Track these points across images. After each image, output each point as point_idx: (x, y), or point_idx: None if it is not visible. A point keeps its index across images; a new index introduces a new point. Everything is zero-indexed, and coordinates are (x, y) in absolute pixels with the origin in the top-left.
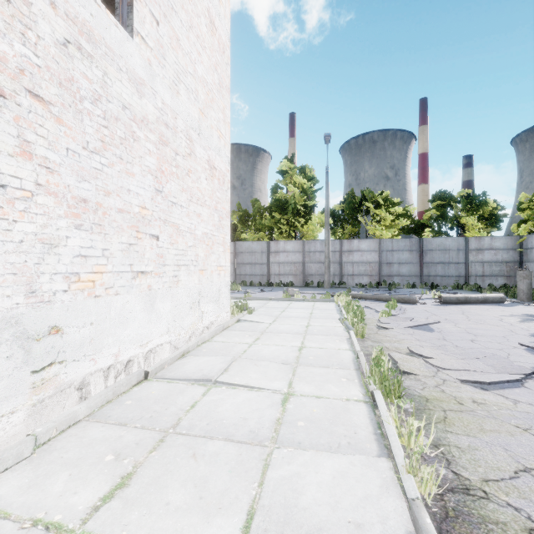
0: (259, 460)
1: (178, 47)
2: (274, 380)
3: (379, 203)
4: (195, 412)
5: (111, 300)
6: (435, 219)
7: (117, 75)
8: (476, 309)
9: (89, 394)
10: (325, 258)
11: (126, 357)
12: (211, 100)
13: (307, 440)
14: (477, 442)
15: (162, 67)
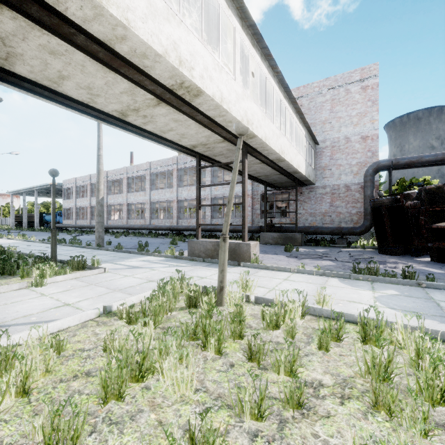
0: None
1: None
2: None
3: (422, 185)
4: None
5: None
6: None
7: None
8: None
9: None
10: None
11: None
12: None
13: None
14: None
15: None
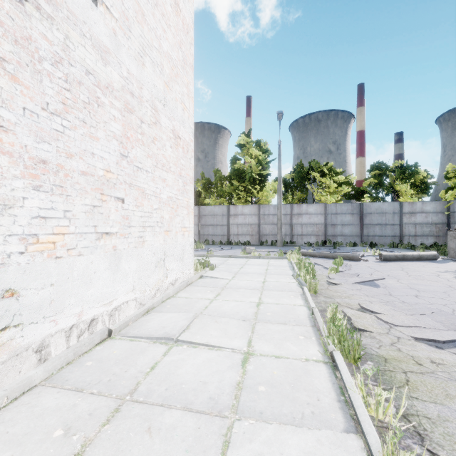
0: (219, 436)
1: (143, 22)
2: (233, 338)
3: (324, 172)
4: (155, 375)
5: (73, 261)
6: (373, 187)
7: (80, 40)
8: (413, 266)
9: (49, 355)
10: (278, 220)
11: (90, 316)
12: (176, 75)
13: (269, 409)
14: (446, 411)
15: (127, 38)
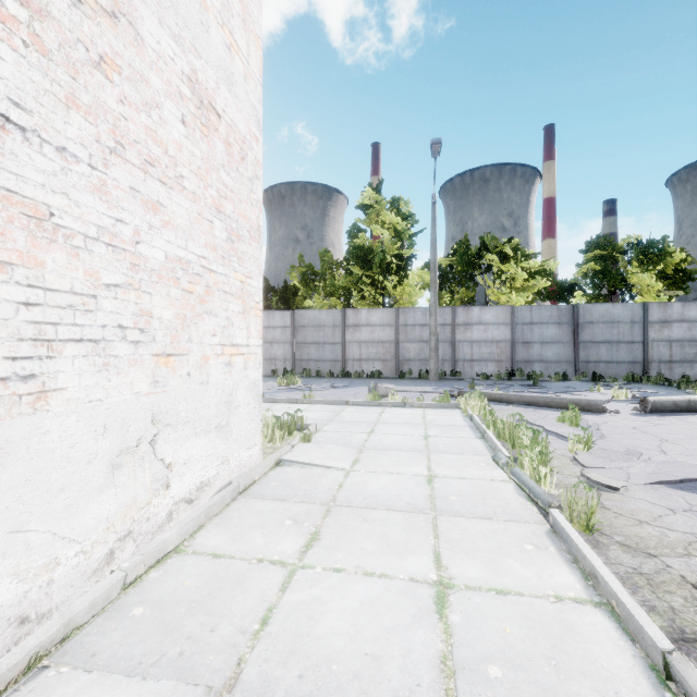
0: None
1: None
2: None
3: (506, 254)
4: None
5: None
6: (593, 277)
7: None
8: None
9: None
10: (431, 334)
11: None
12: None
13: None
14: None
15: None
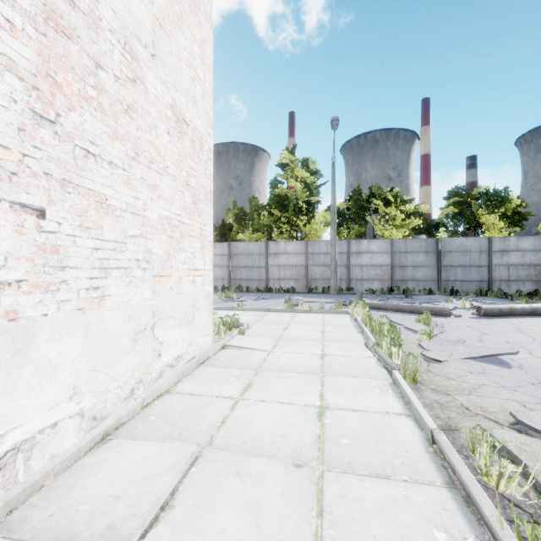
0: None
1: None
2: None
3: (388, 200)
4: None
5: None
6: (452, 218)
7: None
8: (530, 325)
9: None
10: (332, 260)
11: None
12: (178, 16)
13: None
14: None
15: None
